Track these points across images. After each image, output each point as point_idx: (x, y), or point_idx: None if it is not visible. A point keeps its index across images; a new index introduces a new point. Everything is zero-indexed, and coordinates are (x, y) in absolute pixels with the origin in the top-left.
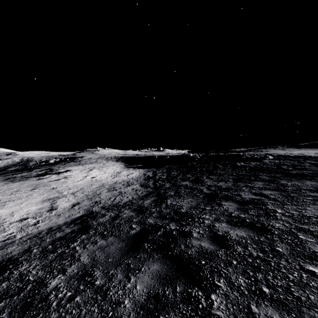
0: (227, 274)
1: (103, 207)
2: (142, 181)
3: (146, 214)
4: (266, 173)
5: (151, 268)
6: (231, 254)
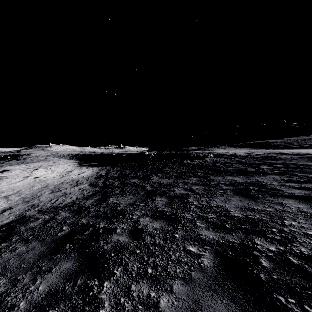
0: (127, 262)
1: (39, 210)
2: (93, 180)
3: (82, 215)
4: (203, 170)
5: (62, 267)
6: (139, 244)
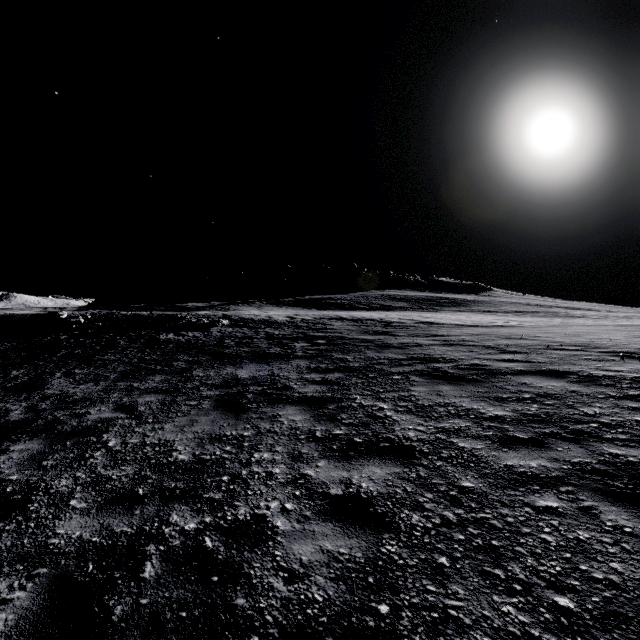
0: None
1: None
2: None
3: None
4: (191, 354)
5: None
6: None
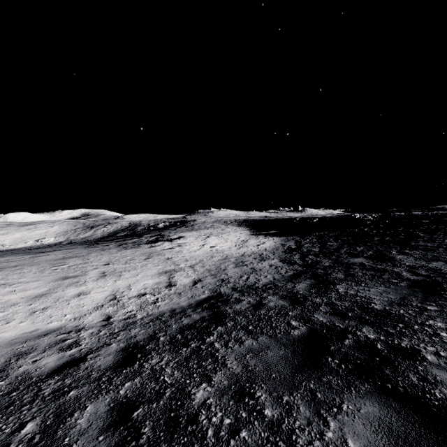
0: None
1: (233, 288)
2: (282, 255)
3: (307, 306)
4: None
5: (363, 410)
6: None
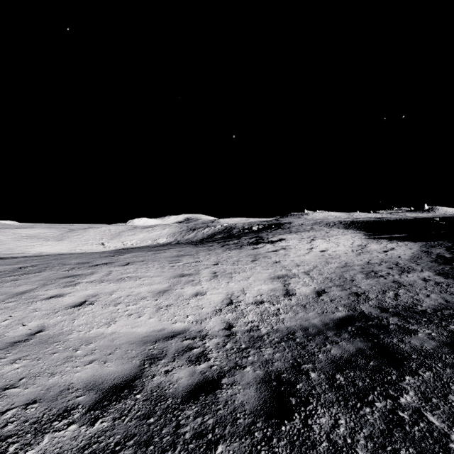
0: None
1: (381, 308)
2: (434, 265)
3: None
4: None
5: None
6: None
